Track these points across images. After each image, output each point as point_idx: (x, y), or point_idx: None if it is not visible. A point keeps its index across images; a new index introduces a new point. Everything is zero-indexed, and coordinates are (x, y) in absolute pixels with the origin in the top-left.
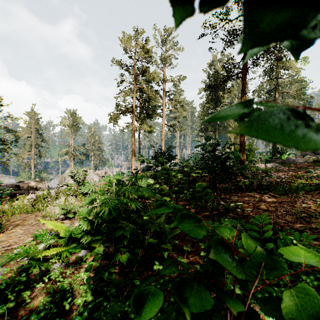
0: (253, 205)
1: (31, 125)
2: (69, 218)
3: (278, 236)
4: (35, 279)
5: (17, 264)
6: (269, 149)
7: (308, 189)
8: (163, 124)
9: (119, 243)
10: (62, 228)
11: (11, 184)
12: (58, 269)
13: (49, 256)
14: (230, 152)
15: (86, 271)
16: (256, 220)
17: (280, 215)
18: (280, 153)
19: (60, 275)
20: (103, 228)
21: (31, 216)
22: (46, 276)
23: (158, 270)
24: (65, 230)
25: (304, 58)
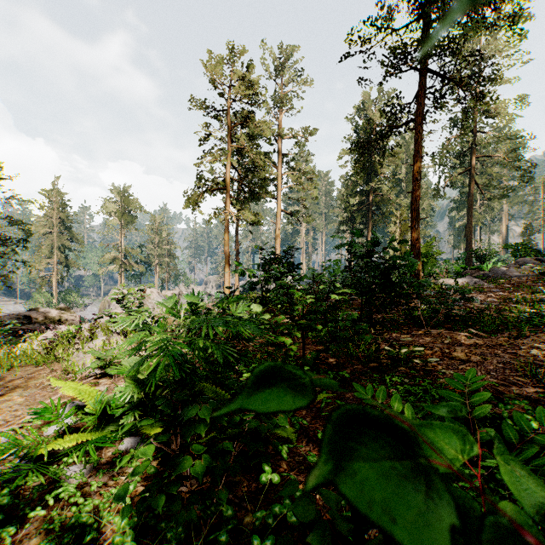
0: (441, 351)
1: (53, 212)
2: (110, 374)
3: (496, 412)
4: (31, 497)
5: (2, 465)
6: (460, 254)
7: (538, 323)
8: (278, 210)
9: (190, 434)
10: (91, 396)
11: (16, 314)
12: (78, 478)
13: (64, 449)
14: (398, 256)
15: (116, 499)
16: (457, 382)
17: (492, 370)
18: (480, 260)
19: (79, 492)
20: (159, 401)
21: (44, 370)
22: (53, 491)
23: (270, 481)
24: (95, 400)
25: (521, 97)
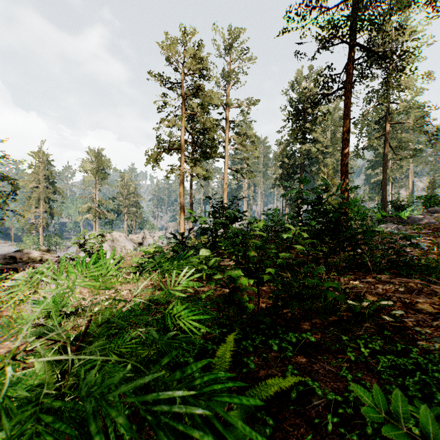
0: (401, 301)
1: (39, 170)
2: None
3: None
4: None
5: None
6: (377, 204)
7: None
8: (225, 168)
9: None
10: None
11: (3, 255)
12: None
13: None
14: (347, 202)
15: None
16: None
17: None
18: (399, 209)
19: None
20: None
21: None
22: None
23: None
24: None
25: (428, 73)
